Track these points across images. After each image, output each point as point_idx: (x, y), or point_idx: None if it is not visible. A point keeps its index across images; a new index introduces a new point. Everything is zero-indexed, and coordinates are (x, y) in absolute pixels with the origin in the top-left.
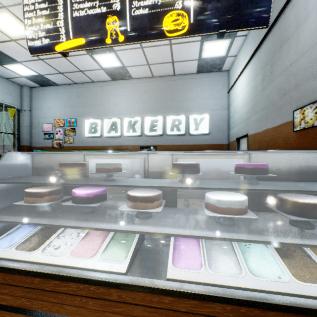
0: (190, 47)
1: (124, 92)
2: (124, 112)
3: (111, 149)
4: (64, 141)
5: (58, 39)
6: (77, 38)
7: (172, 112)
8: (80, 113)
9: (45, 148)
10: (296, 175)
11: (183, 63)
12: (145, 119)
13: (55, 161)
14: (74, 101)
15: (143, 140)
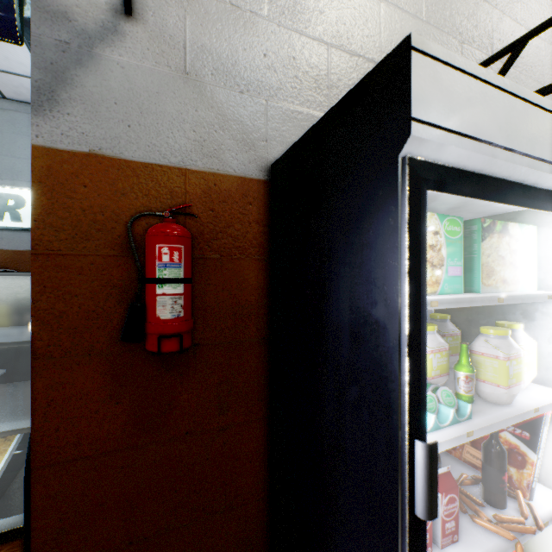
0: (6, 46)
1: None
2: None
3: None
4: None
5: None
6: None
7: (0, 177)
8: None
9: None
10: (11, 315)
11: (12, 77)
12: None
13: None
14: None
15: None
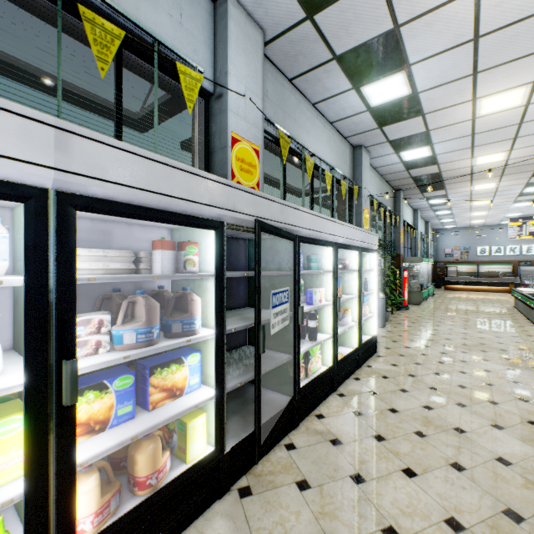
0: None
1: (506, 231)
2: (506, 242)
3: (496, 262)
4: (460, 258)
5: (521, 236)
6: (528, 236)
7: None
8: (472, 243)
9: (446, 262)
10: None
11: None
12: (522, 246)
13: (527, 268)
14: (467, 236)
15: (520, 258)
